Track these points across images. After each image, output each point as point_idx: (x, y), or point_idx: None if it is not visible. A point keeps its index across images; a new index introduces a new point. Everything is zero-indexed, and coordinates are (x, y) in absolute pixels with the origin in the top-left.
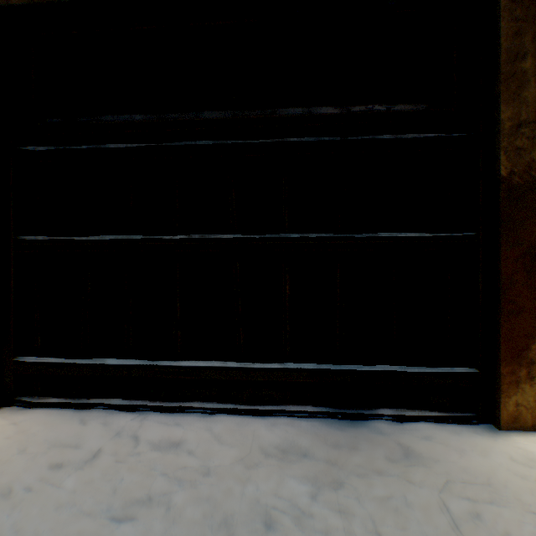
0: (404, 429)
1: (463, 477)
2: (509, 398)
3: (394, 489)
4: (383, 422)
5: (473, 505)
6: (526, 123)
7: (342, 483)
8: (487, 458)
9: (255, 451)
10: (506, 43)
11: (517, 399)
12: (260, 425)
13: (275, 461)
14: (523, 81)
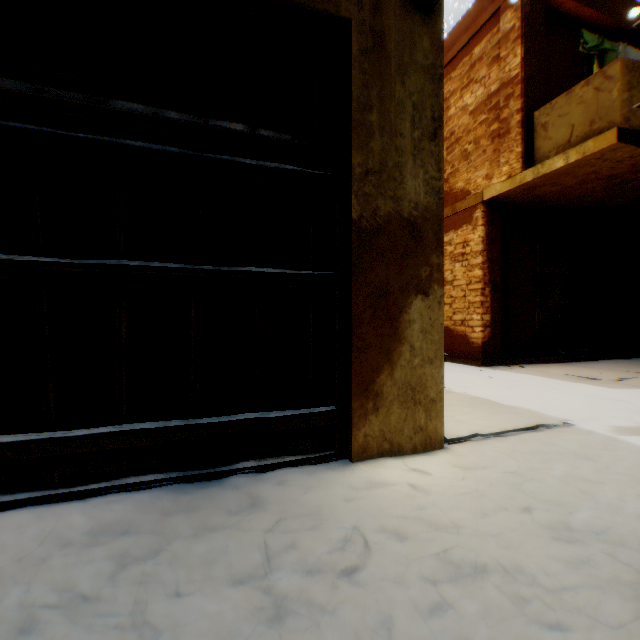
0: (263, 479)
1: (298, 513)
2: (360, 430)
3: (218, 542)
4: (242, 476)
5: (294, 536)
6: (374, 172)
7: (158, 552)
8: (329, 490)
9: (49, 544)
10: (358, 92)
11: (366, 431)
12: (75, 511)
13: (74, 550)
14: (372, 132)
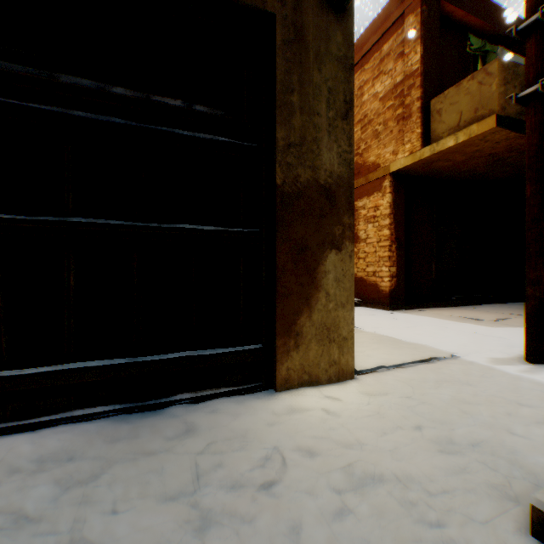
0: (199, 408)
1: (227, 436)
2: (283, 364)
3: (154, 464)
4: (180, 406)
5: (221, 456)
6: (295, 145)
7: (100, 475)
8: (255, 416)
9: None
10: (281, 76)
11: (289, 365)
12: (26, 441)
13: (22, 476)
14: (293, 111)
